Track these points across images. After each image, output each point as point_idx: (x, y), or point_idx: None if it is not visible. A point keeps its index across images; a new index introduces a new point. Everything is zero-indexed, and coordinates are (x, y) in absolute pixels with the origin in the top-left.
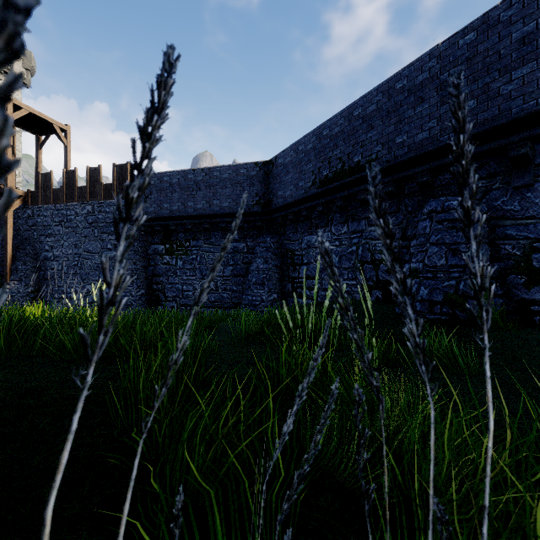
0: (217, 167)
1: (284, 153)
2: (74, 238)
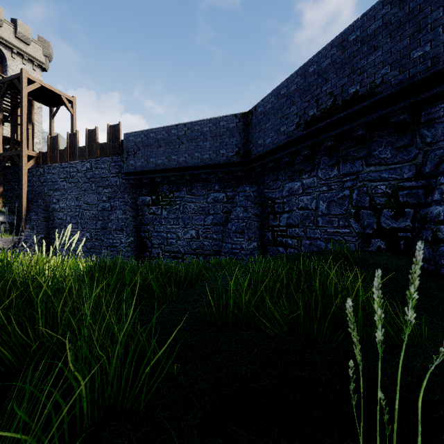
0: (198, 121)
1: (264, 101)
2: (76, 192)
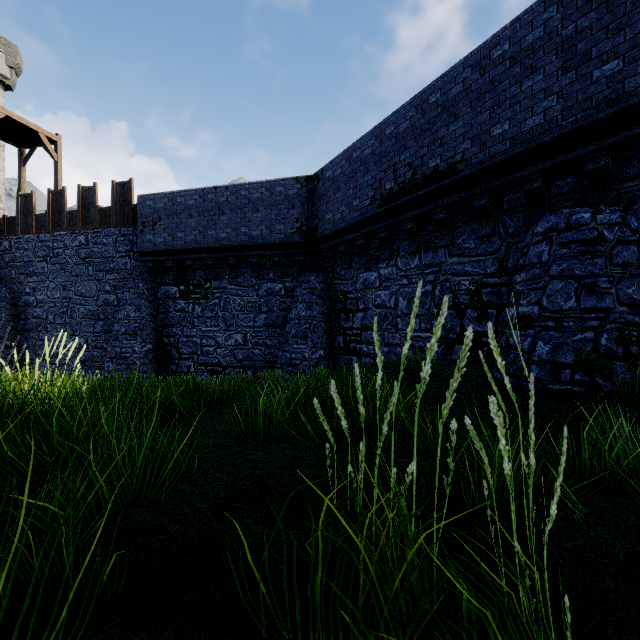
0: (245, 184)
1: (333, 164)
2: (63, 277)
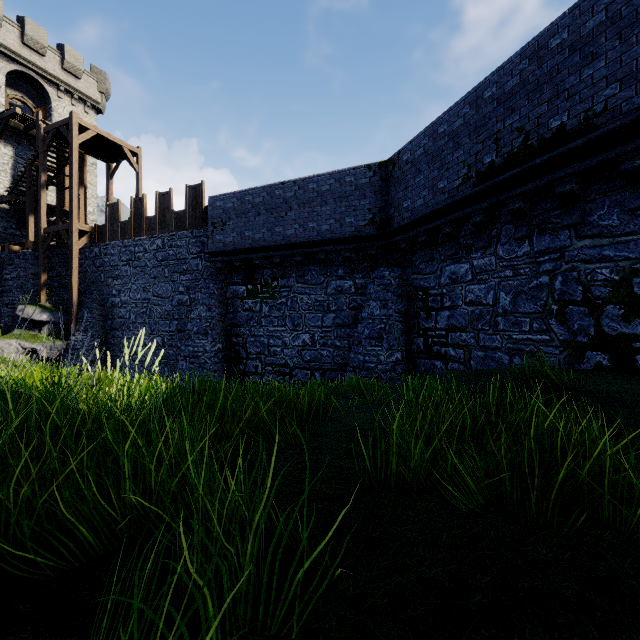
0: (313, 177)
1: (413, 144)
2: (143, 280)
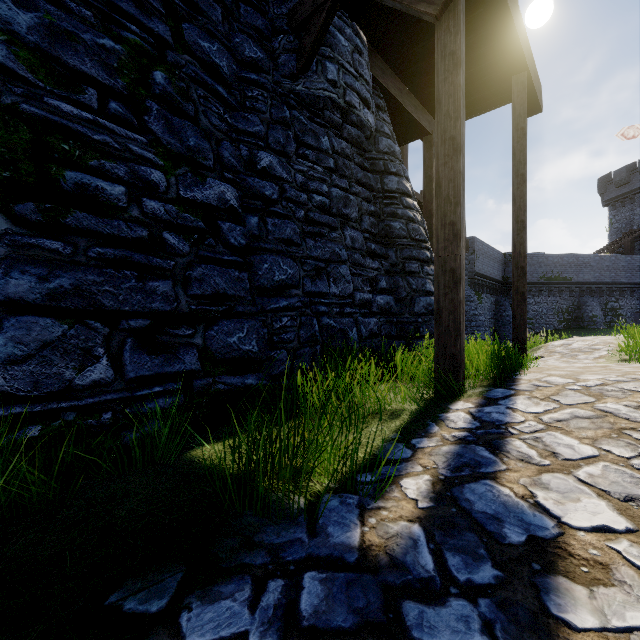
0: (495, 249)
1: None
2: None
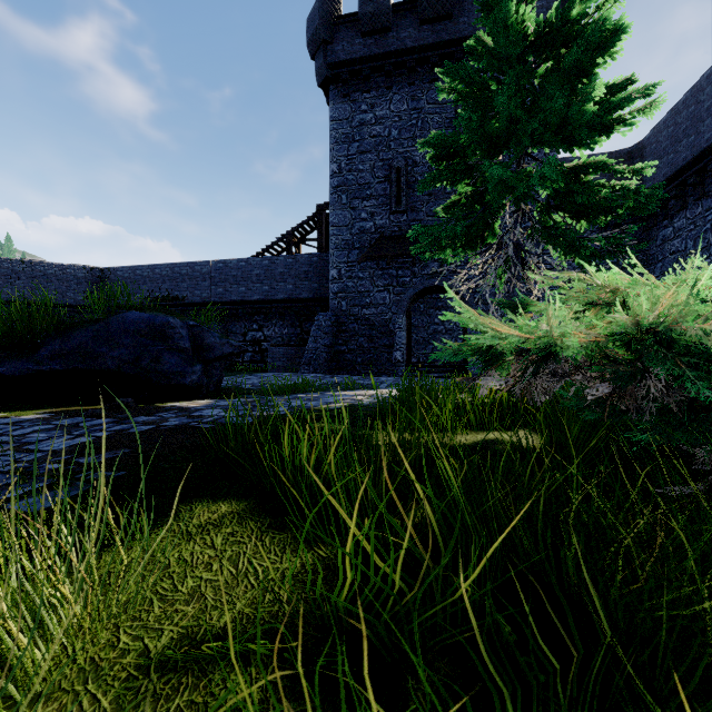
0: (46, 263)
1: (120, 270)
2: None
